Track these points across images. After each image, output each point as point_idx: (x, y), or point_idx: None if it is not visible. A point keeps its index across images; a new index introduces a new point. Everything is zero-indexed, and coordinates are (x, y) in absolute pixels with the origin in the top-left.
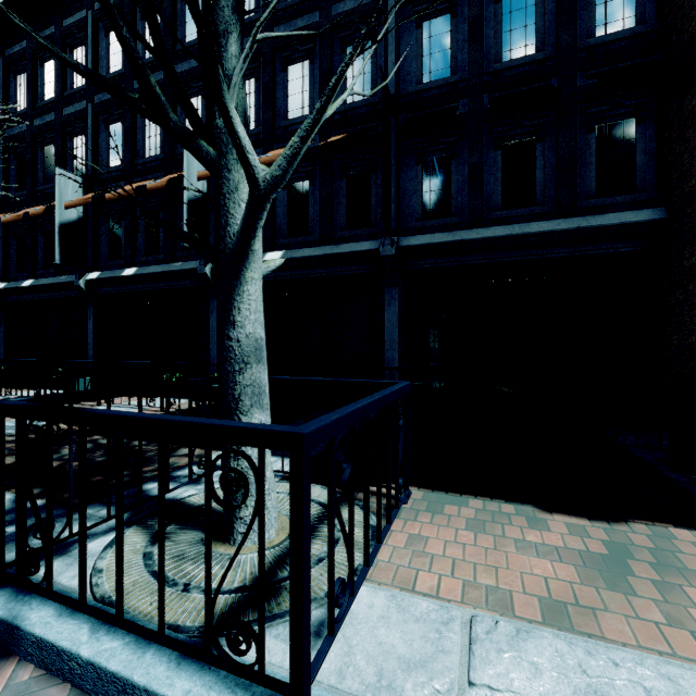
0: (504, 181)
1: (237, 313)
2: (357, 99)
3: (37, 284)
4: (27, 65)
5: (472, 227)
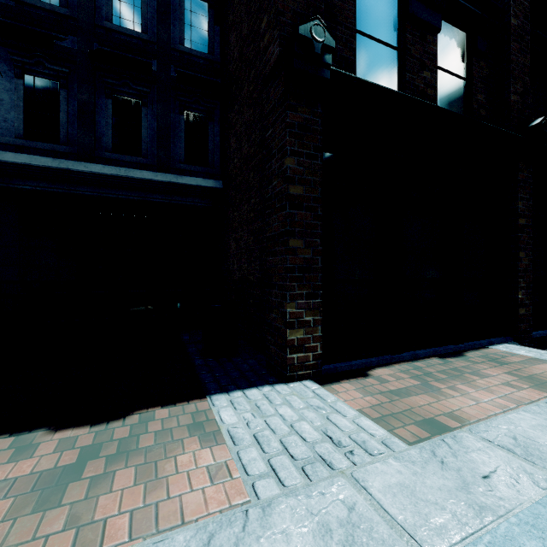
0: (114, 127)
1: None
2: None
3: None
4: None
5: (82, 160)
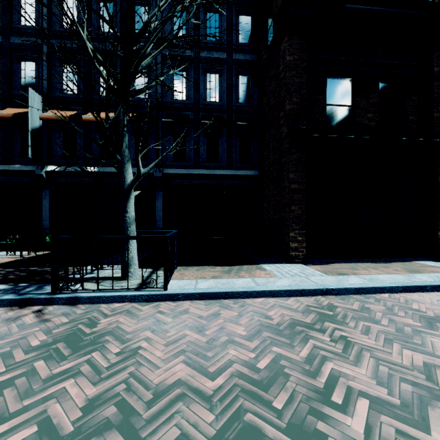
0: (207, 150)
1: (128, 209)
2: (141, 96)
3: None
4: None
5: (195, 168)
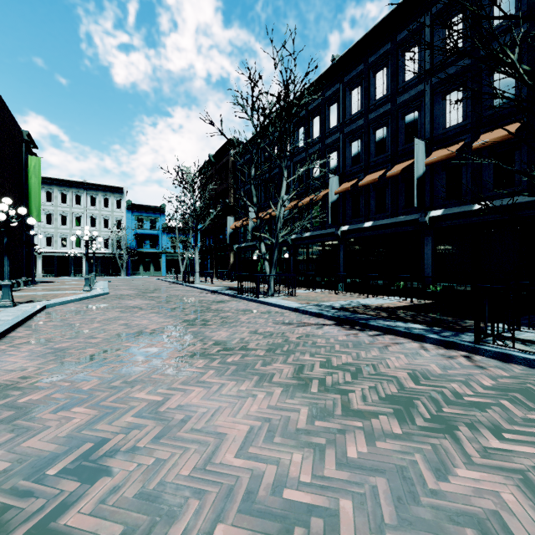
0: None
1: None
2: None
3: (312, 235)
4: (305, 123)
5: None
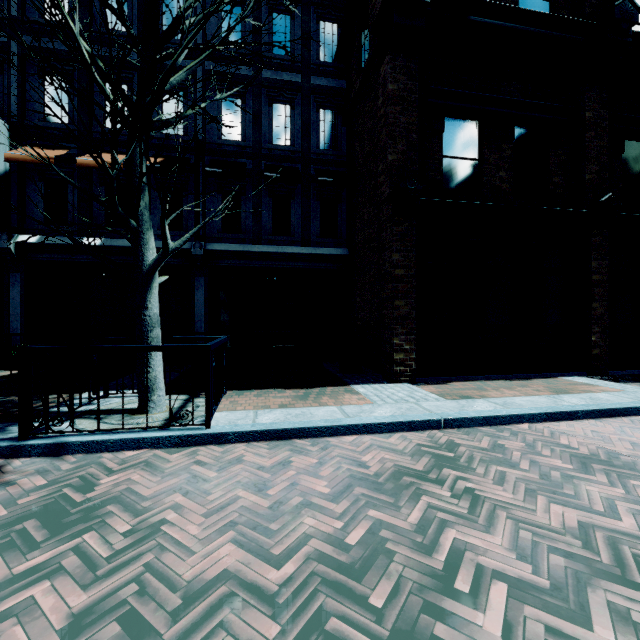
0: (273, 217)
1: (149, 303)
2: (171, 132)
3: None
4: None
5: (255, 243)
